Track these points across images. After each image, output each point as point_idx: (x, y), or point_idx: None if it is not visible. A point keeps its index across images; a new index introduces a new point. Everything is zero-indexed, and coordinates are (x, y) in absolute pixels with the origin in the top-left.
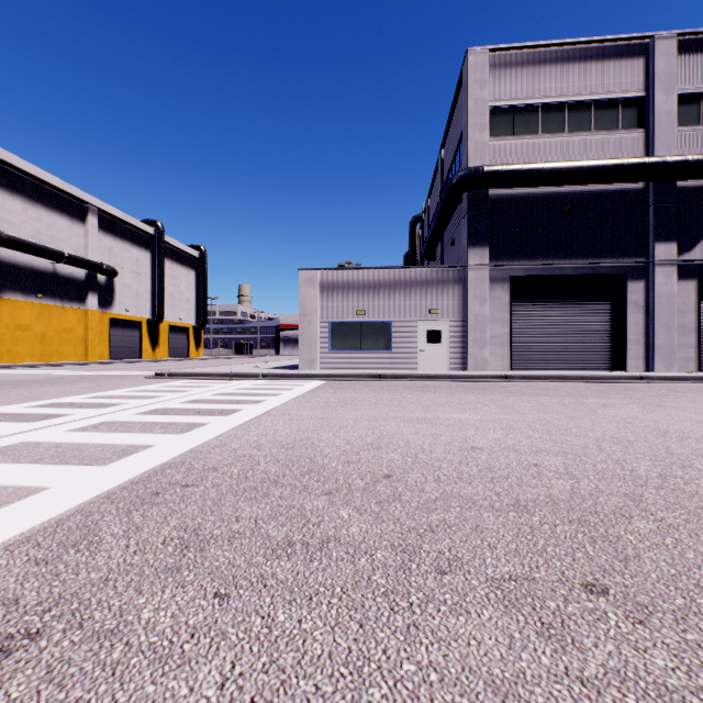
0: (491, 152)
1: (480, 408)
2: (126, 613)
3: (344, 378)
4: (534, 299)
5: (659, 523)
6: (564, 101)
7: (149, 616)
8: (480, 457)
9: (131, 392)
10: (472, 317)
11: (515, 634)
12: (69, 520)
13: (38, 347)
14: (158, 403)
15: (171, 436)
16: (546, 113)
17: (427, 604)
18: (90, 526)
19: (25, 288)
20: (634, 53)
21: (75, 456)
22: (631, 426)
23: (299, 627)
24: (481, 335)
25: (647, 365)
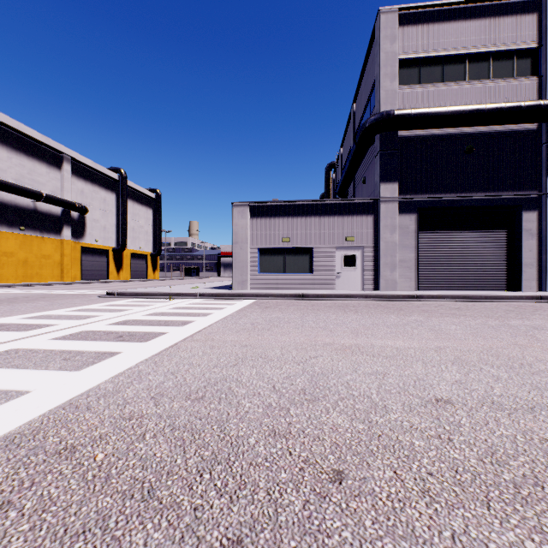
0: (400, 98)
1: (410, 331)
2: None
3: (271, 297)
4: (438, 227)
5: None
6: (465, 53)
7: None
8: (460, 422)
9: (72, 312)
10: (384, 244)
11: None
12: None
13: (21, 270)
14: (87, 325)
15: (62, 375)
16: (449, 64)
17: None
18: None
19: (10, 222)
20: (528, 9)
21: None
22: None
23: None
24: (391, 259)
25: (540, 285)
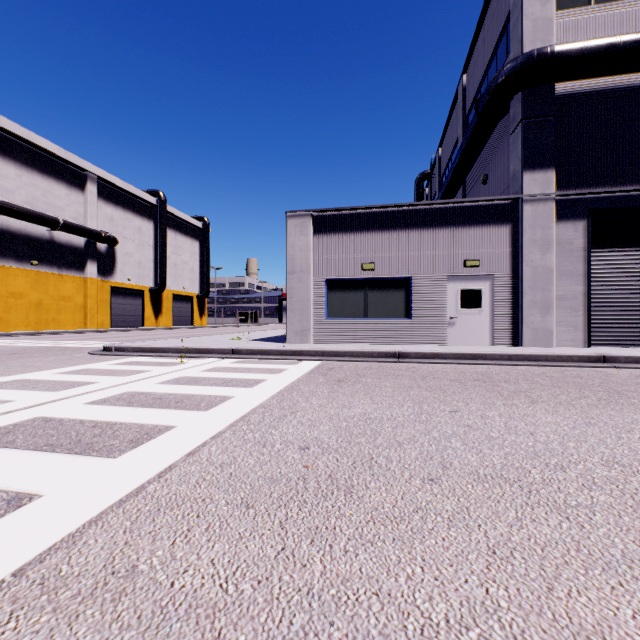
0: (557, 32)
1: None
2: None
3: (346, 357)
4: (623, 242)
5: None
6: None
7: None
8: None
9: None
10: (530, 270)
11: None
12: None
13: (34, 315)
14: None
15: None
16: None
17: None
18: None
19: (19, 255)
20: None
21: None
22: None
23: None
24: (543, 295)
25: None
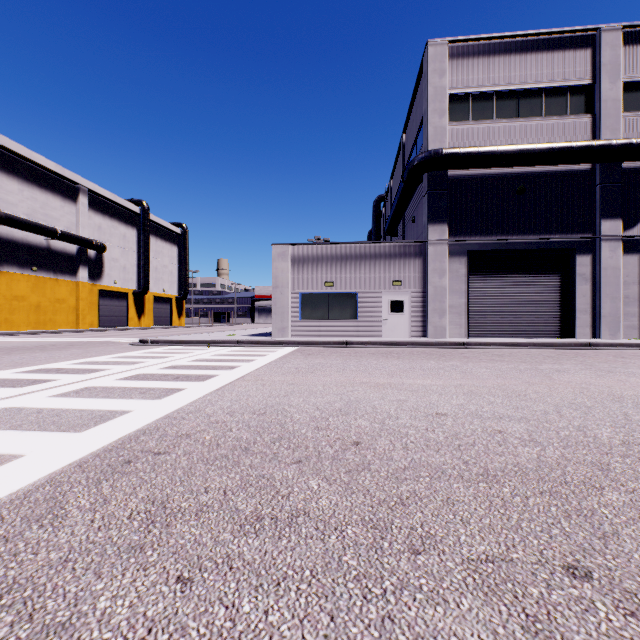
0: (449, 136)
1: (442, 373)
2: (81, 602)
3: (313, 345)
4: (489, 272)
5: (631, 495)
6: (516, 89)
7: (106, 606)
8: (445, 423)
9: (115, 358)
10: (432, 289)
11: (499, 629)
12: (38, 491)
13: (33, 316)
14: (139, 369)
15: (149, 402)
16: (500, 100)
17: (402, 591)
18: (57, 498)
19: (21, 262)
20: (582, 44)
21: (53, 422)
22: (586, 392)
23: (265, 620)
24: (440, 305)
25: (594, 332)
